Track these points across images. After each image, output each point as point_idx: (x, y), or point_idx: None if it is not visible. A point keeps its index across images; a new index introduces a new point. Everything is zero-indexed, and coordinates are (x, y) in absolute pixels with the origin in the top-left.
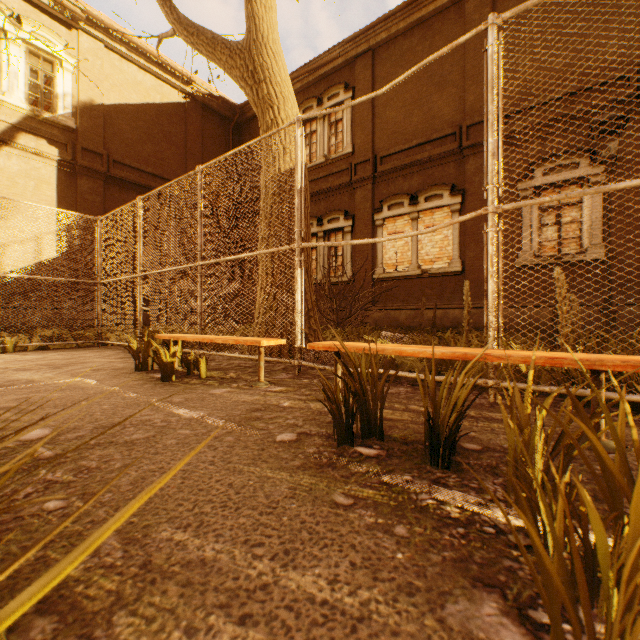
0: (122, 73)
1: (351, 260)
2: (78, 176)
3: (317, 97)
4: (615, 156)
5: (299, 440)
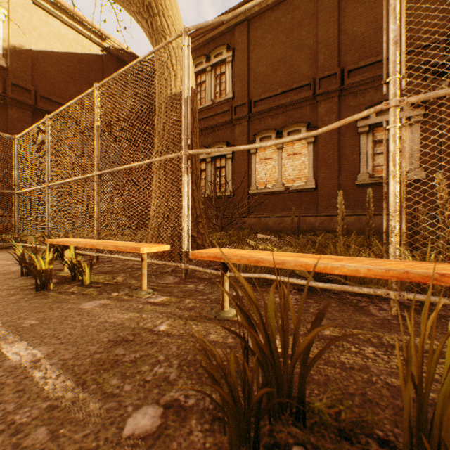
0: (48, 26)
1: (232, 179)
2: (8, 106)
3: (206, 55)
4: None
5: (163, 432)
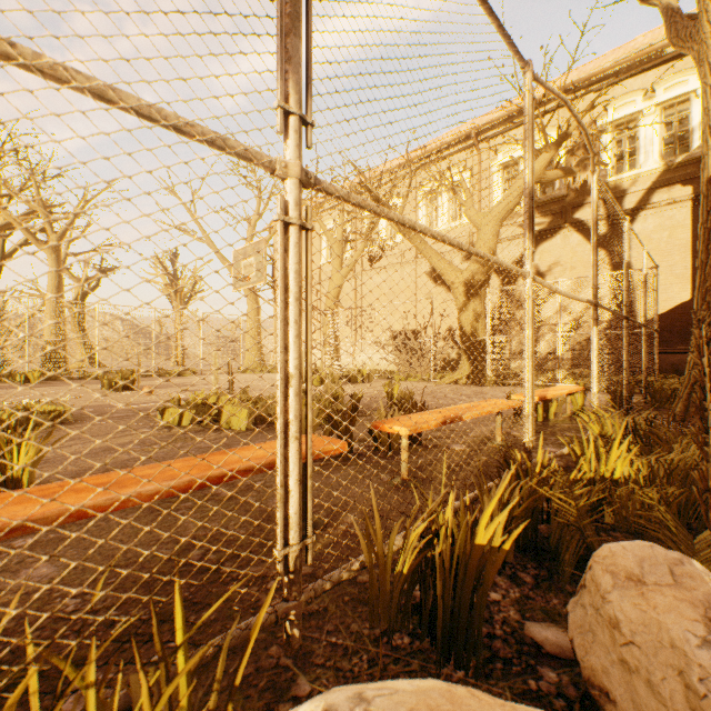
0: None
1: None
2: None
3: None
4: None
5: None
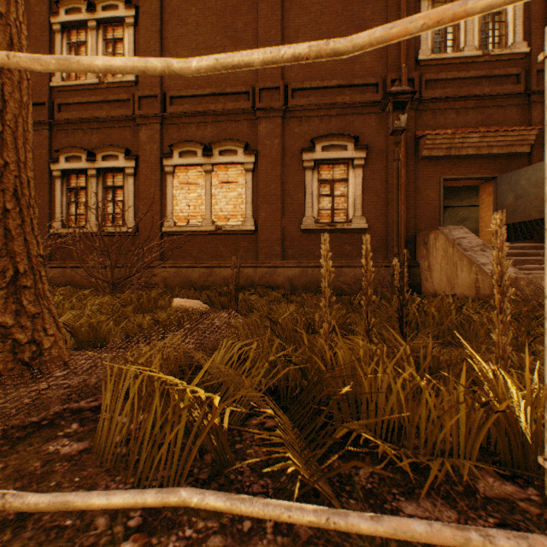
0: None
1: (134, 208)
2: None
3: None
4: (404, 129)
5: None
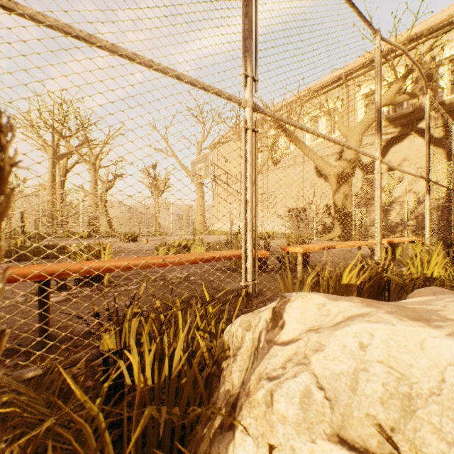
0: None
1: None
2: None
3: None
4: None
5: None
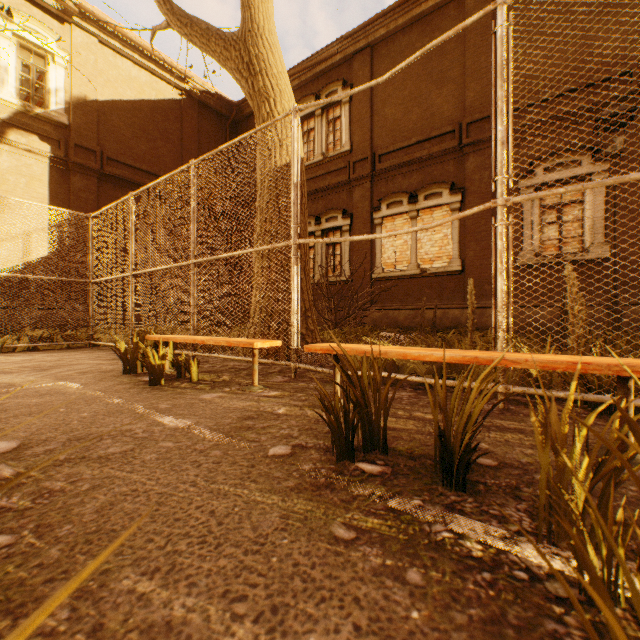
0: (116, 69)
1: (349, 259)
2: (71, 173)
3: (315, 94)
4: (621, 152)
5: (294, 454)
